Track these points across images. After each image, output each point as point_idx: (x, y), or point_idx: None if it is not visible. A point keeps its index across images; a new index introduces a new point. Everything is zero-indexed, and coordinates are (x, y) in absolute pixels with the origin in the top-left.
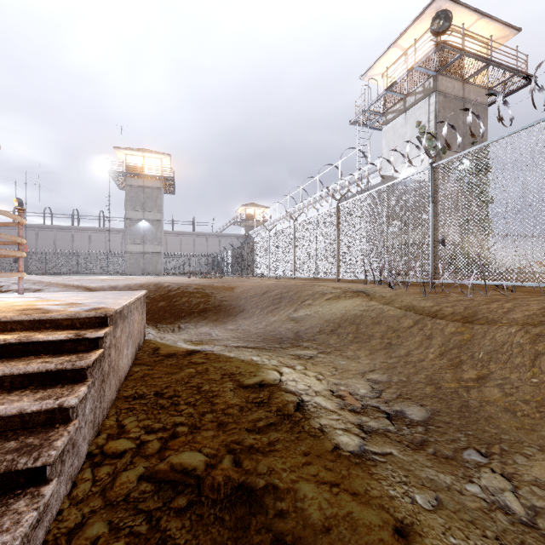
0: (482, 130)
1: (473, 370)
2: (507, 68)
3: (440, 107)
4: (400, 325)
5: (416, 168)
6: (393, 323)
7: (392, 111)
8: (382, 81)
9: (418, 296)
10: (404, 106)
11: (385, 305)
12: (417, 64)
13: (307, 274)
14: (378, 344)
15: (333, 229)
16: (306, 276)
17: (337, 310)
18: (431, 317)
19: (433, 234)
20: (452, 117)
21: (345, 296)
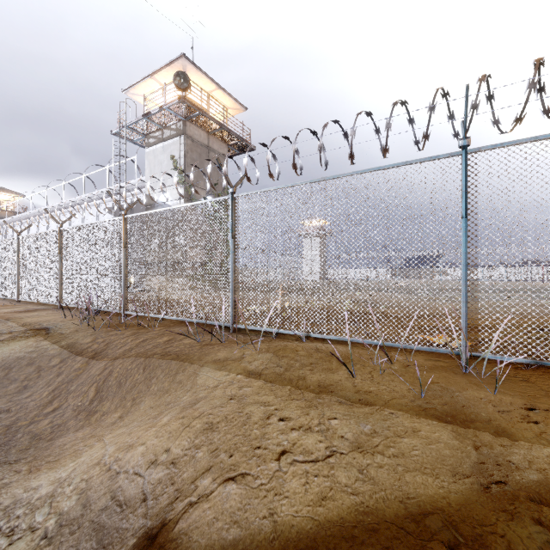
0: (155, 199)
1: (58, 402)
2: (236, 135)
3: (189, 149)
4: (49, 365)
5: (172, 195)
6: (45, 363)
7: (153, 136)
8: (145, 104)
9: (92, 331)
10: (162, 136)
11: (53, 344)
12: (166, 106)
13: (32, 298)
14: (14, 388)
15: (56, 253)
16: (30, 300)
17: (1, 354)
18: (77, 354)
19: (125, 273)
20: (199, 160)
21: (22, 336)
